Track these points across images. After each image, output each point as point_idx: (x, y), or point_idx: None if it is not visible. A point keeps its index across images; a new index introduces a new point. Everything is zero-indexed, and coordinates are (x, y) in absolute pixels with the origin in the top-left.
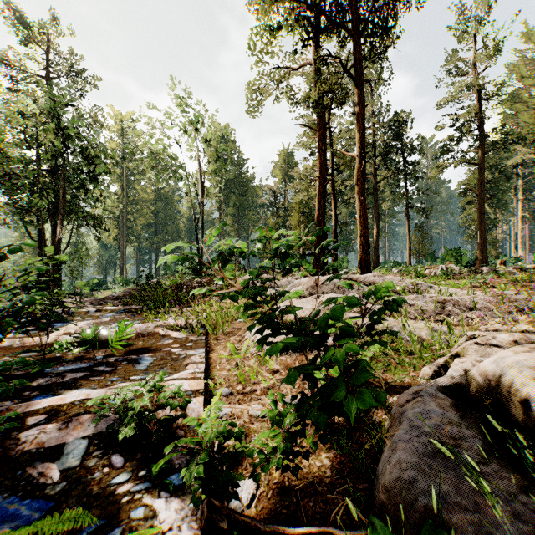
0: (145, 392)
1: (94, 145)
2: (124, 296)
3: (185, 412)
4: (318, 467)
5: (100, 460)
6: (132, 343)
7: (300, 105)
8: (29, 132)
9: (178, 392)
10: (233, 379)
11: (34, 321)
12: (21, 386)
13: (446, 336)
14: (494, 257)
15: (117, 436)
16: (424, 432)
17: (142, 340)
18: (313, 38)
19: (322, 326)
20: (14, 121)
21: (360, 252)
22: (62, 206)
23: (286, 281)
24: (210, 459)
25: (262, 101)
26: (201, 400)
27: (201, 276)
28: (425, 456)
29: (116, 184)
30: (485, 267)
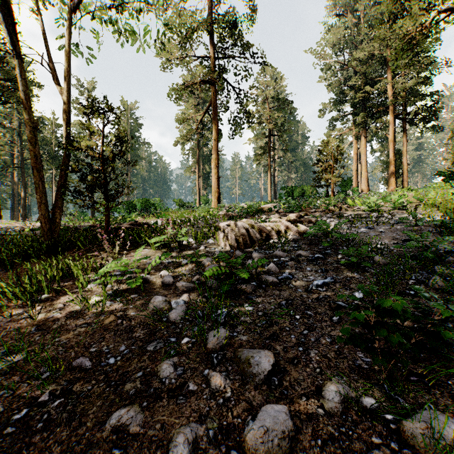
0: None
1: None
2: None
3: None
4: None
5: None
6: None
7: None
8: None
9: None
10: None
11: None
12: None
13: None
14: None
15: None
16: None
17: None
18: None
19: None
20: None
21: None
22: None
23: None
24: None
25: None
26: None
27: None
28: None
29: None
30: None
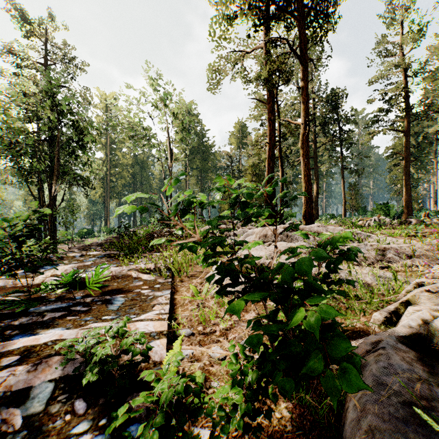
0: (108, 338)
1: (82, 119)
2: (105, 243)
3: (146, 359)
4: (277, 419)
5: (64, 405)
6: (107, 285)
7: (252, 83)
8: (30, 109)
9: (139, 339)
10: (195, 319)
11: (22, 265)
12: (5, 325)
13: (391, 282)
14: (417, 210)
15: (82, 380)
16: (393, 391)
17: (117, 282)
18: (264, 23)
19: (287, 281)
20: (17, 99)
21: (305, 205)
22: (56, 169)
23: (241, 230)
24: (167, 418)
25: (221, 80)
26: (164, 342)
27: (170, 226)
28: (399, 422)
29: (101, 151)
30: (412, 218)
